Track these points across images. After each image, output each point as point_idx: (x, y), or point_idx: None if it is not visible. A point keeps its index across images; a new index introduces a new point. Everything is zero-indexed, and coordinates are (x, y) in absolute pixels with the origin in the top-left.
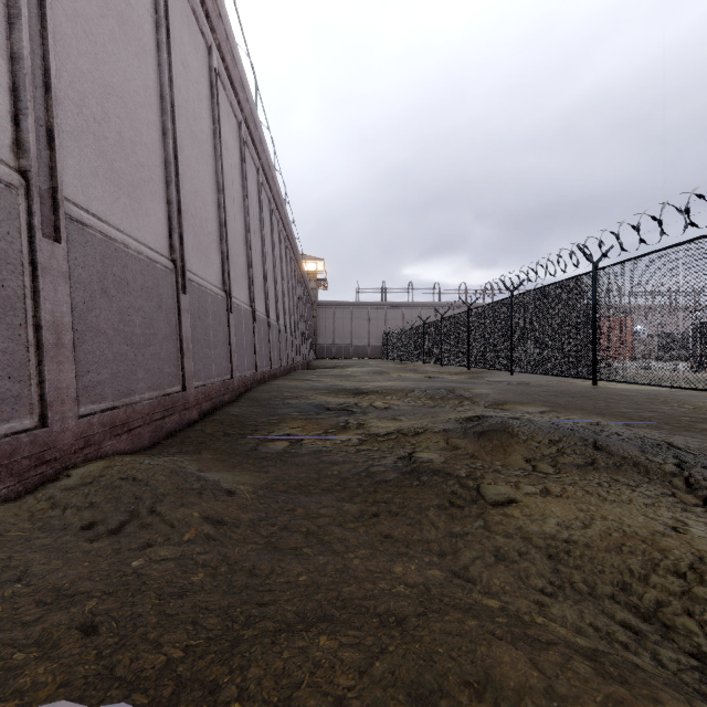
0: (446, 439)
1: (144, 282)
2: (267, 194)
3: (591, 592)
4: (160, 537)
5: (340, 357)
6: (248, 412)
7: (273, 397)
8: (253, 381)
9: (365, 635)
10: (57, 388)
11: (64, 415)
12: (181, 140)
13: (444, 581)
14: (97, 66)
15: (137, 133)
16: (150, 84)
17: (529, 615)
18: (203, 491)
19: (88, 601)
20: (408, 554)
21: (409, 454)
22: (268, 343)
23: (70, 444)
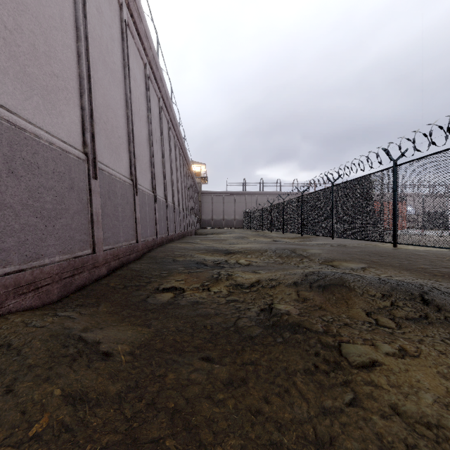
0: (297, 292)
1: (55, 167)
2: (166, 117)
3: None
4: (2, 433)
5: (216, 227)
6: (146, 268)
7: (167, 255)
8: (154, 244)
9: None
10: None
11: None
12: (95, 65)
13: None
14: None
15: (52, 49)
16: (66, 15)
17: None
18: (77, 357)
19: None
20: (282, 445)
21: (269, 307)
22: (166, 217)
23: None
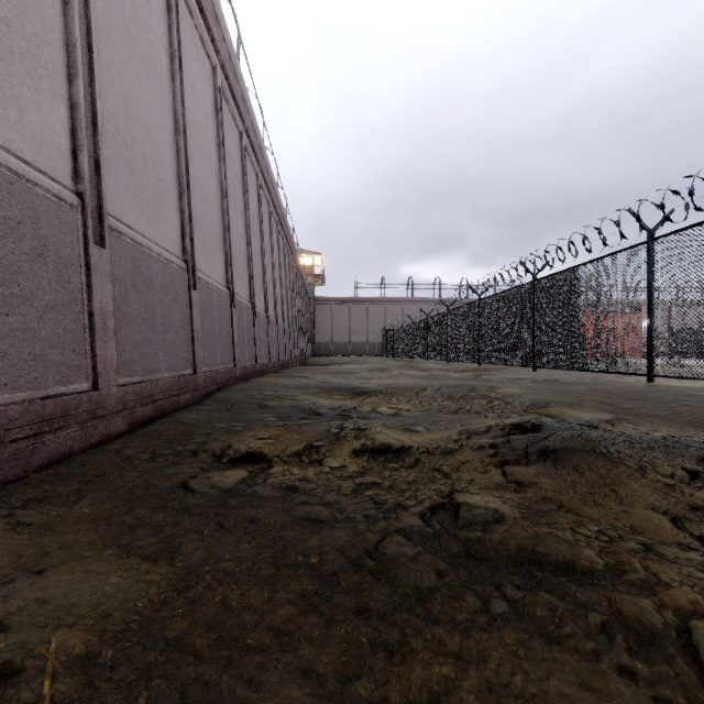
0: (501, 468)
1: None
2: (254, 168)
3: None
4: None
5: (338, 354)
6: (207, 419)
7: (249, 397)
8: (229, 378)
9: None
10: None
11: None
12: (106, 34)
13: None
14: None
15: None
16: None
17: None
18: None
19: None
20: None
21: (449, 503)
22: (253, 334)
23: None
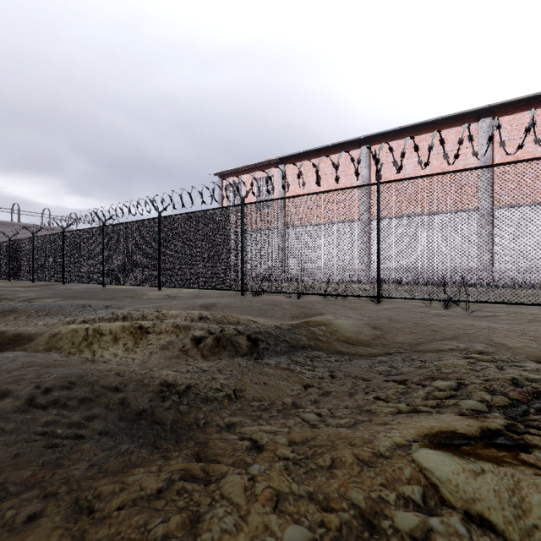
0: None
1: None
2: None
3: None
4: None
5: None
6: None
7: None
8: None
9: None
10: None
11: None
12: None
13: None
14: None
15: None
16: None
17: None
18: None
19: None
20: None
21: None
22: None
23: None
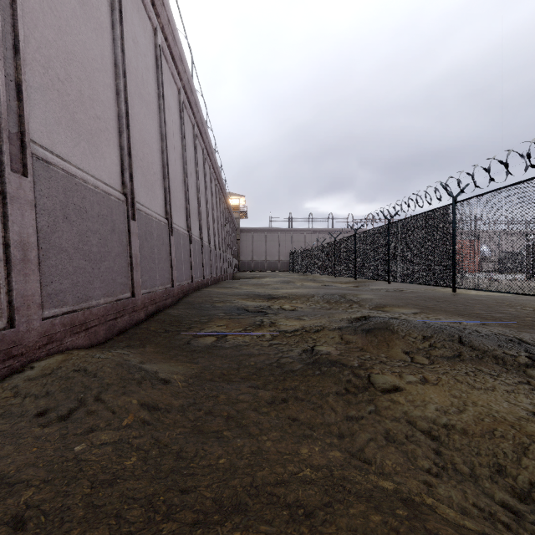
0: (341, 335)
1: (100, 210)
2: (201, 145)
3: (471, 473)
4: (103, 423)
5: (257, 270)
6: (184, 313)
7: (204, 301)
8: (189, 289)
9: (276, 532)
10: (24, 295)
11: (30, 318)
12: (132, 100)
13: (344, 462)
14: (61, 37)
15: (95, 92)
16: (106, 54)
17: (420, 496)
18: (142, 380)
19: (26, 491)
20: (312, 436)
21: (311, 348)
22: (202, 259)
23: (34, 341)
